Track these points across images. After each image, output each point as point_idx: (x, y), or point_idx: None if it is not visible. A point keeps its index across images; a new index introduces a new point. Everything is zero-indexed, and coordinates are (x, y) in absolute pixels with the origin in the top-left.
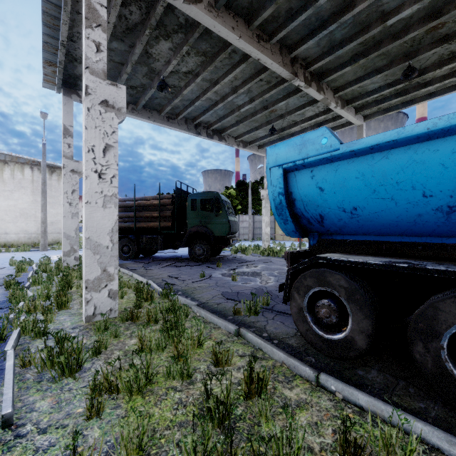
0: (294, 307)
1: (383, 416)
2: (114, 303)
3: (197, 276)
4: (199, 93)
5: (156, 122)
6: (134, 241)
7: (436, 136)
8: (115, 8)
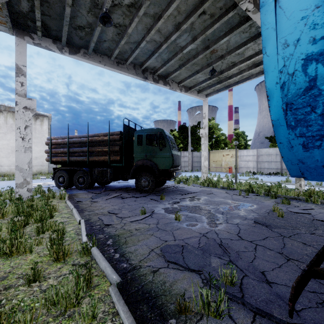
0: None
1: None
2: None
3: (138, 211)
4: (144, 34)
5: (106, 66)
6: (88, 173)
7: None
8: None
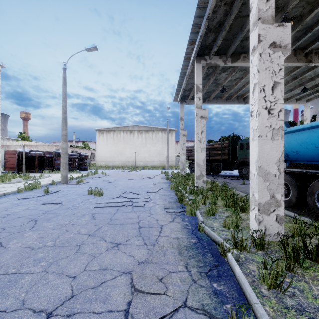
0: None
1: (286, 214)
2: (204, 185)
3: (240, 183)
4: (244, 84)
5: (220, 103)
6: (208, 166)
7: (314, 127)
8: (203, 73)
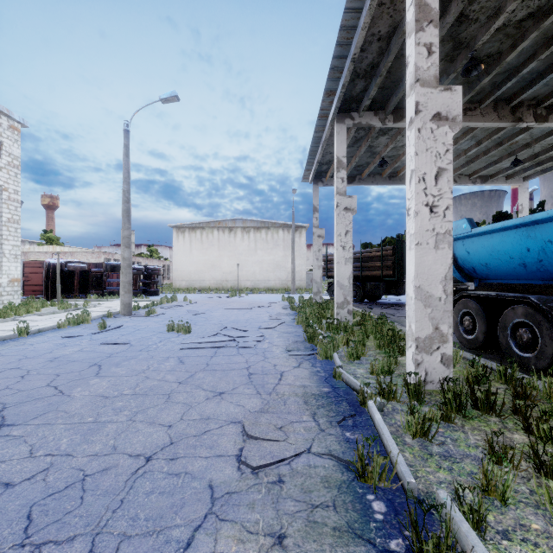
0: (454, 323)
1: (467, 357)
2: (350, 317)
3: None
4: None
5: (378, 184)
6: (360, 287)
7: (507, 229)
8: (349, 138)
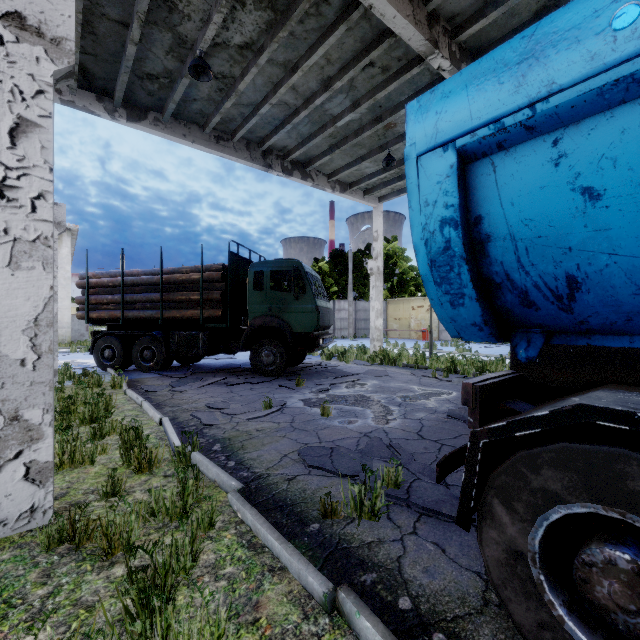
0: (494, 543)
1: None
2: (41, 494)
3: (258, 404)
4: (267, 91)
5: (197, 143)
6: (161, 342)
7: None
8: None
